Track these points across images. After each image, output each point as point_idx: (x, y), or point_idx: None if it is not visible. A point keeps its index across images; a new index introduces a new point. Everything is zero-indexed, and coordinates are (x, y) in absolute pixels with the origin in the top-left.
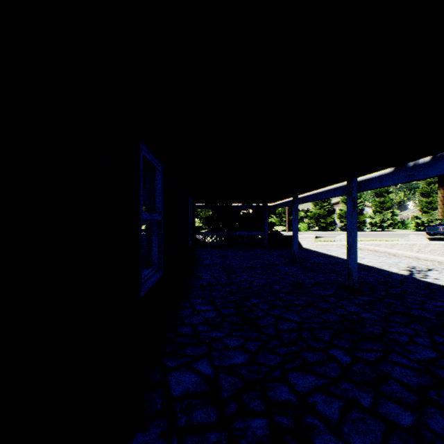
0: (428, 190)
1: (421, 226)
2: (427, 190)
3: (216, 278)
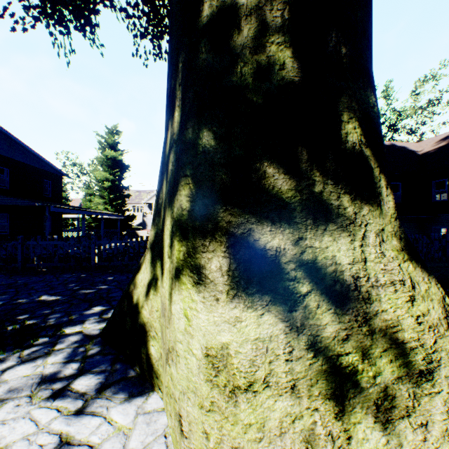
0: None
1: None
2: None
3: None
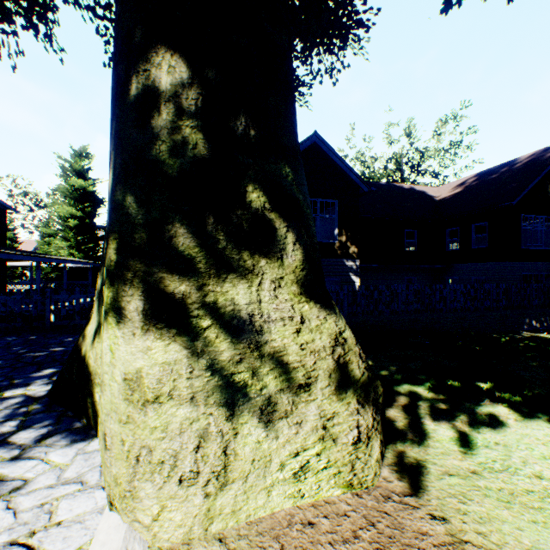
0: None
1: None
2: None
3: None
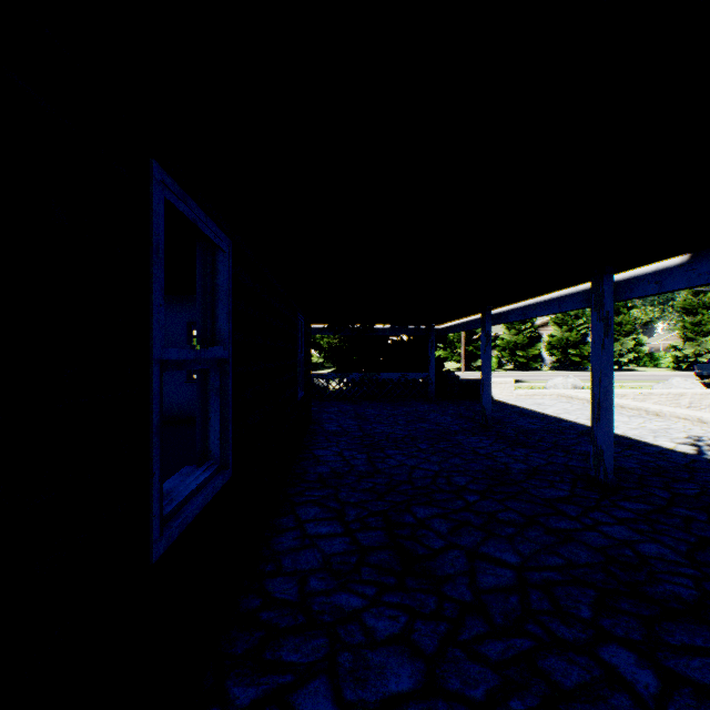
0: (694, 303)
1: (683, 362)
2: (692, 303)
3: (346, 461)
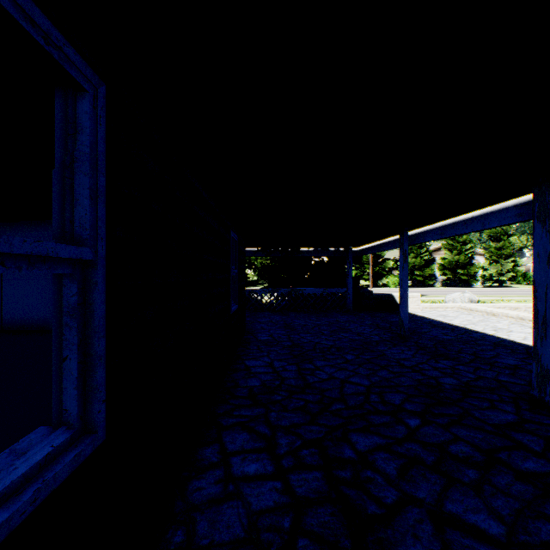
0: None
1: None
2: None
3: (277, 372)
